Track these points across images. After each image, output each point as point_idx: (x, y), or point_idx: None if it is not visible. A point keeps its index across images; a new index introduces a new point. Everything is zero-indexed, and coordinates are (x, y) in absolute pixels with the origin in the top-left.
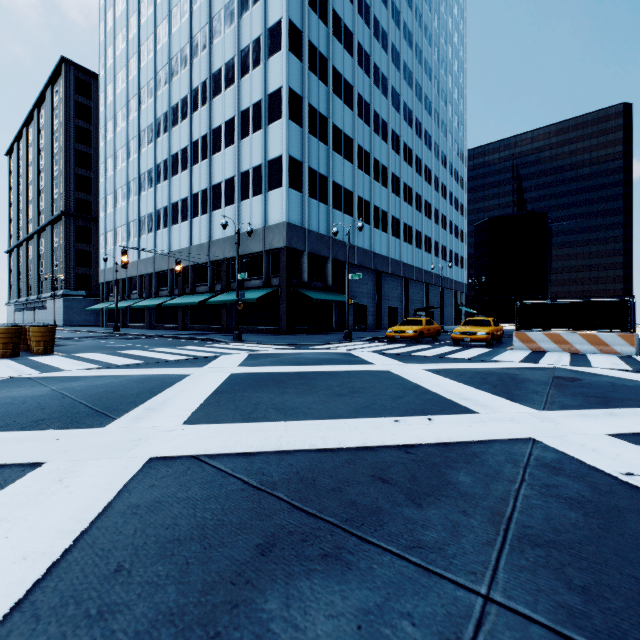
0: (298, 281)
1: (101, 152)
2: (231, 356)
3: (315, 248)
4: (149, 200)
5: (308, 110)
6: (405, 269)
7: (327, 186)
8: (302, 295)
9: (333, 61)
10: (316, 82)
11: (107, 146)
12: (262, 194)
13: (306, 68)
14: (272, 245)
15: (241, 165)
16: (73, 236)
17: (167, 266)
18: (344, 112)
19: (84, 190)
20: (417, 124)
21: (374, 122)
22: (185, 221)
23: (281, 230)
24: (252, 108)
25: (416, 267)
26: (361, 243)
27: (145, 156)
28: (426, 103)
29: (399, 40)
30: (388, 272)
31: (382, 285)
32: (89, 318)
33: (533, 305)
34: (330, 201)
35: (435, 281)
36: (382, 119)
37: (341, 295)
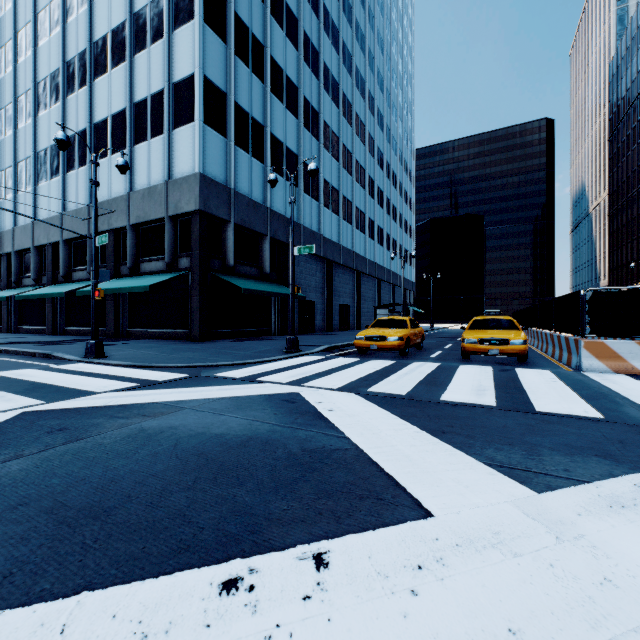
0: (220, 264)
1: None
2: None
3: (246, 219)
4: (7, 149)
5: (235, 23)
6: (357, 261)
7: (263, 138)
8: (227, 284)
9: None
10: None
11: None
12: (165, 133)
13: None
14: (179, 208)
15: (134, 92)
16: None
17: (31, 242)
18: (286, 48)
19: None
20: (369, 97)
21: (323, 76)
22: (56, 177)
23: (192, 185)
24: (150, 7)
25: (369, 260)
26: (308, 223)
27: (2, 86)
28: (378, 77)
29: None
30: (339, 262)
31: (332, 278)
32: None
33: (618, 293)
34: (267, 159)
35: (387, 277)
36: (333, 76)
37: (282, 286)
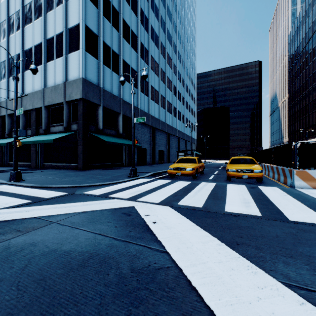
0: (94, 128)
1: None
2: None
3: (109, 104)
4: None
5: None
6: (168, 128)
7: (119, 61)
8: (98, 139)
9: None
10: None
11: None
12: (63, 56)
13: None
14: (71, 97)
15: (47, 33)
16: None
17: None
18: (131, 15)
19: None
20: (174, 45)
21: (151, 32)
22: (3, 79)
23: (78, 84)
24: None
25: (174, 127)
26: (143, 107)
27: None
28: (178, 36)
29: None
30: (159, 128)
31: (155, 136)
32: None
33: (314, 144)
34: (121, 73)
35: (183, 136)
36: (155, 32)
37: (129, 140)
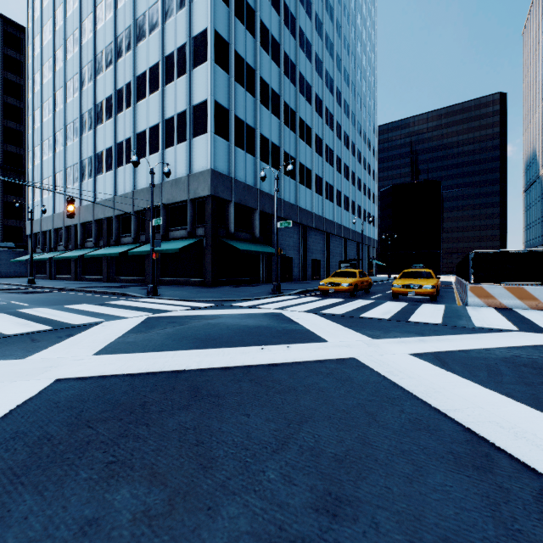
0: (224, 232)
1: (29, 104)
2: (115, 323)
3: (242, 199)
4: (75, 150)
5: (235, 58)
6: (327, 224)
7: (254, 138)
8: (229, 246)
9: (260, 14)
10: (243, 31)
11: (35, 98)
12: (187, 141)
13: (233, 14)
14: (197, 193)
15: (165, 112)
16: (1, 188)
17: (92, 217)
18: (271, 67)
19: (13, 143)
20: (337, 92)
21: (299, 83)
22: (110, 171)
23: (206, 178)
24: (176, 52)
25: (336, 223)
26: (287, 197)
27: (71, 106)
28: (345, 75)
29: (322, 11)
30: (312, 226)
31: (306, 238)
32: (19, 270)
33: (491, 254)
34: (257, 153)
35: (352, 236)
36: (307, 81)
37: (268, 247)
